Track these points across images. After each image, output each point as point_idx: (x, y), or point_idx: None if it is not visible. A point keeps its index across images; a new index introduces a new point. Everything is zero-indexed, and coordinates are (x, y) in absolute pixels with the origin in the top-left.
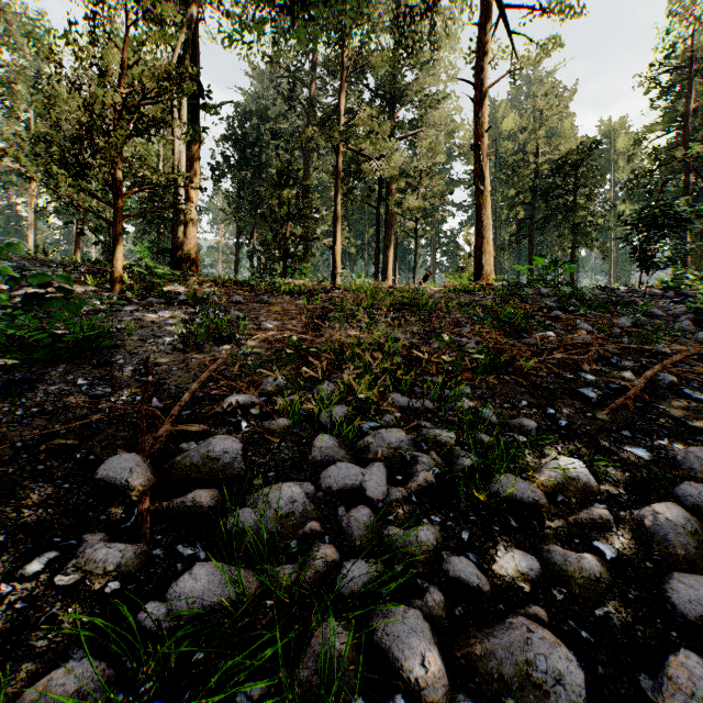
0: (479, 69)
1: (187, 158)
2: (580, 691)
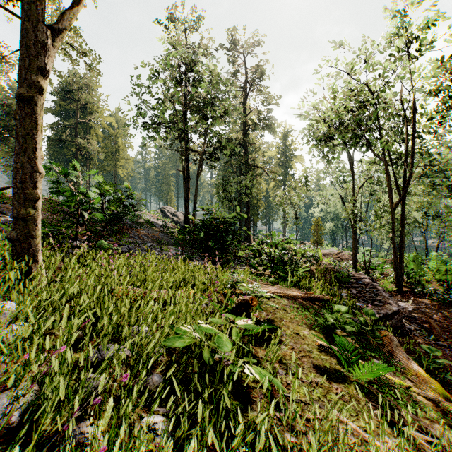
0: None
1: None
2: None
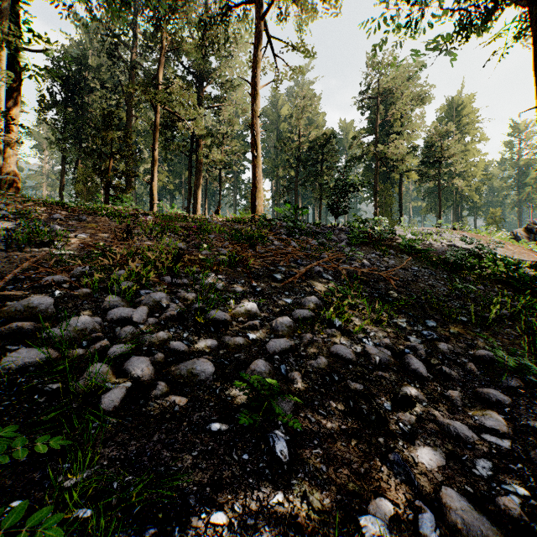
0: (254, 75)
1: (7, 91)
2: (211, 374)
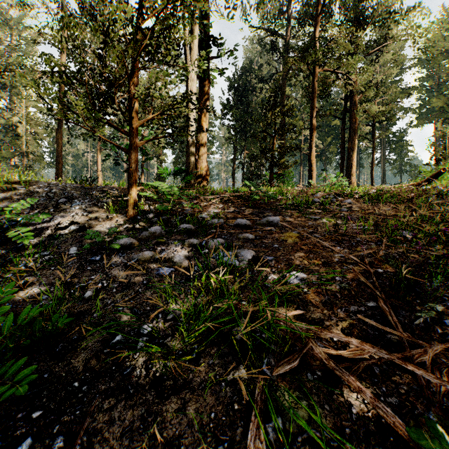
0: None
1: (200, 99)
2: None
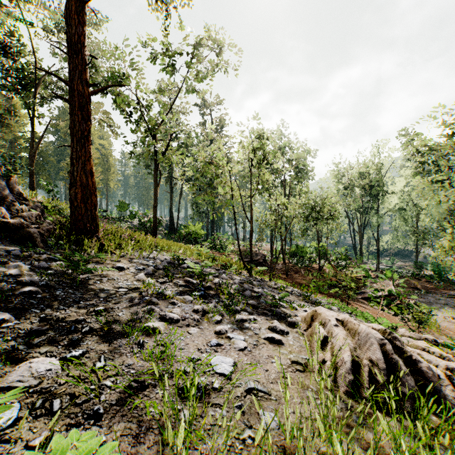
0: None
1: None
2: None
